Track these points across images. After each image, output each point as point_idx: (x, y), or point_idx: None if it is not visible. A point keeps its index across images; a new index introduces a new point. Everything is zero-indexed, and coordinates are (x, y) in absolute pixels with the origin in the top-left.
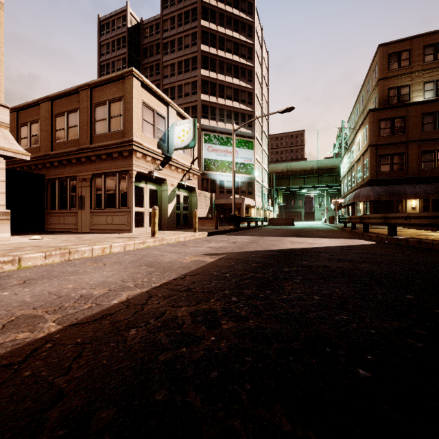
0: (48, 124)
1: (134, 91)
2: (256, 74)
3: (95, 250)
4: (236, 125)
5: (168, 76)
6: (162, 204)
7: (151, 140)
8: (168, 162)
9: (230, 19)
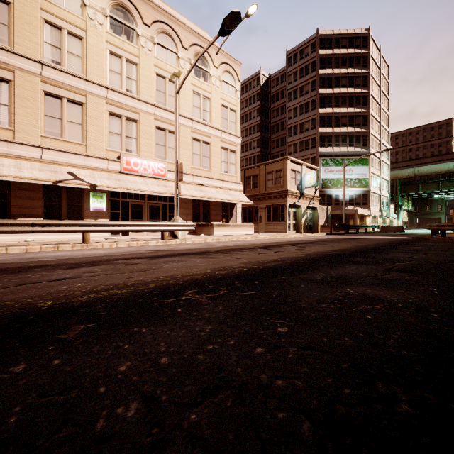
0: (242, 181)
1: (287, 166)
2: (371, 96)
3: (288, 236)
4: (351, 146)
5: (291, 117)
6: (298, 218)
7: (294, 187)
8: (302, 196)
9: (344, 59)
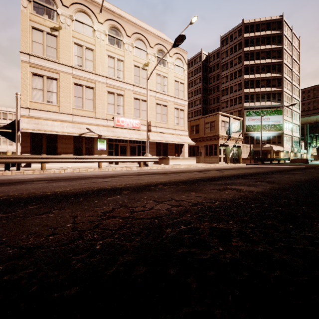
0: (188, 129)
1: (219, 119)
2: (284, 64)
3: (218, 165)
4: (268, 101)
5: (224, 83)
6: (227, 153)
7: (224, 132)
8: (229, 138)
9: (263, 39)
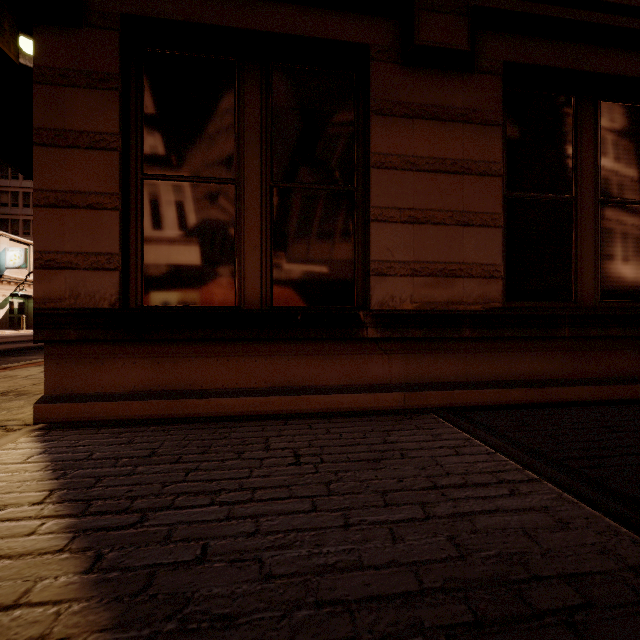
0: None
1: None
2: None
3: None
4: None
5: None
6: None
7: None
8: None
9: None
